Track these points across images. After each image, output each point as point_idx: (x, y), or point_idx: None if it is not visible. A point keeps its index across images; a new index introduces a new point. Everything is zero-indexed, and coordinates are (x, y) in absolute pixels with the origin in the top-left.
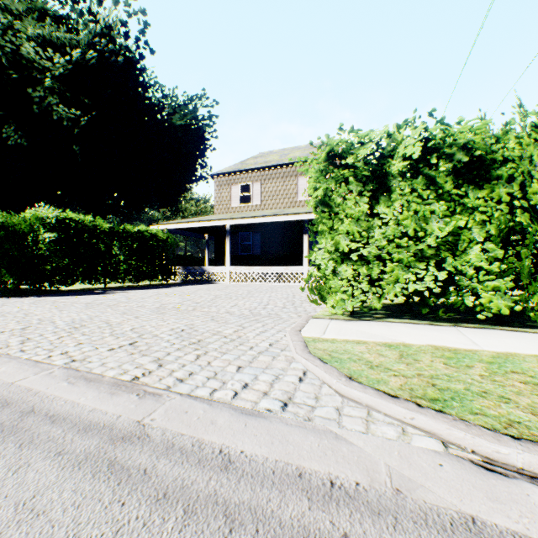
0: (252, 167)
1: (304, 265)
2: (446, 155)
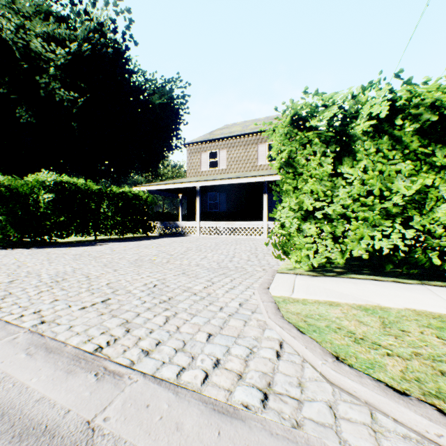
0: (219, 137)
1: (264, 220)
2: (413, 114)
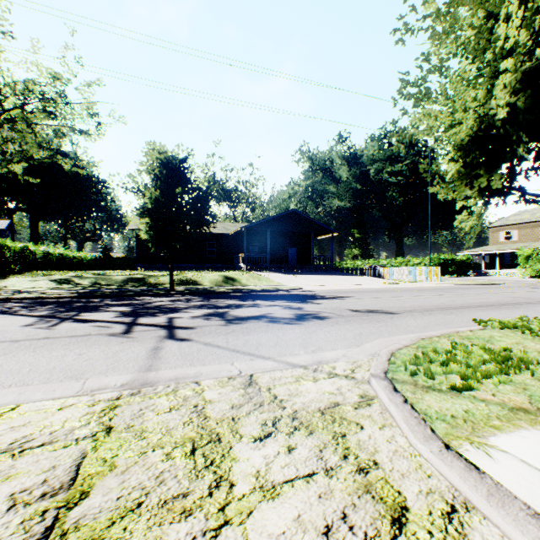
0: (511, 223)
1: None
2: None
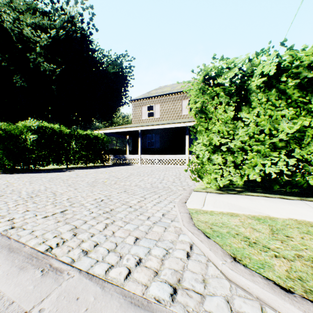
0: (154, 95)
1: (186, 154)
2: (294, 72)
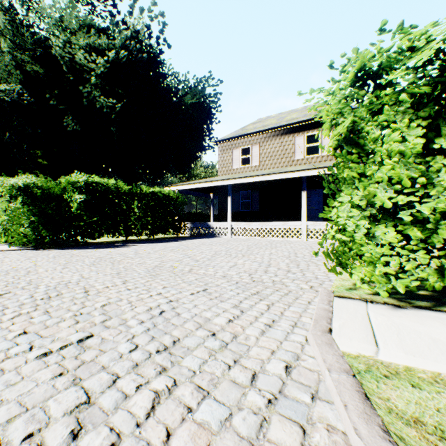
0: (251, 132)
1: (302, 220)
2: None
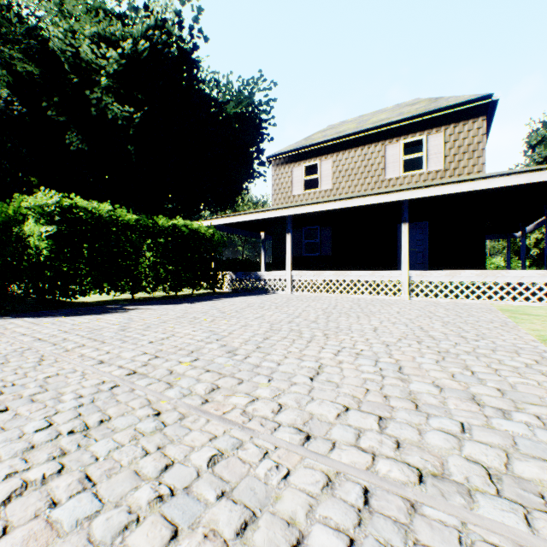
0: (320, 140)
1: (402, 269)
2: None
